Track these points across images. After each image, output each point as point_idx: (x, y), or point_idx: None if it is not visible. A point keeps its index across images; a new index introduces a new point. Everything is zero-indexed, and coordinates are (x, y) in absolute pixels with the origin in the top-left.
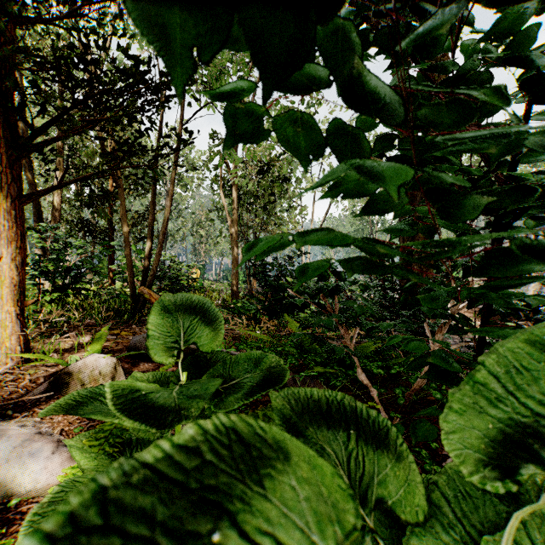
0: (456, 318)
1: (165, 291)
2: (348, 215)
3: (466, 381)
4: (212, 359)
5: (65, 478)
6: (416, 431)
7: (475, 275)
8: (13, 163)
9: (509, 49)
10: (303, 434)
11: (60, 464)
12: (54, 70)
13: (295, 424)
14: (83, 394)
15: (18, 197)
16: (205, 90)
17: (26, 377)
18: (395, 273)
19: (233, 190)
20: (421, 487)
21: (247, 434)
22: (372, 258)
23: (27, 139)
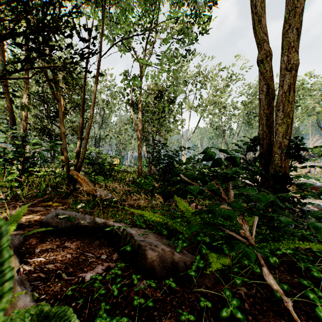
0: None
1: (95, 172)
2: (209, 126)
3: None
4: None
5: None
6: None
7: None
8: None
9: None
10: None
11: None
12: None
13: None
14: None
15: None
16: None
17: None
18: None
19: (139, 108)
20: None
21: None
22: None
23: None
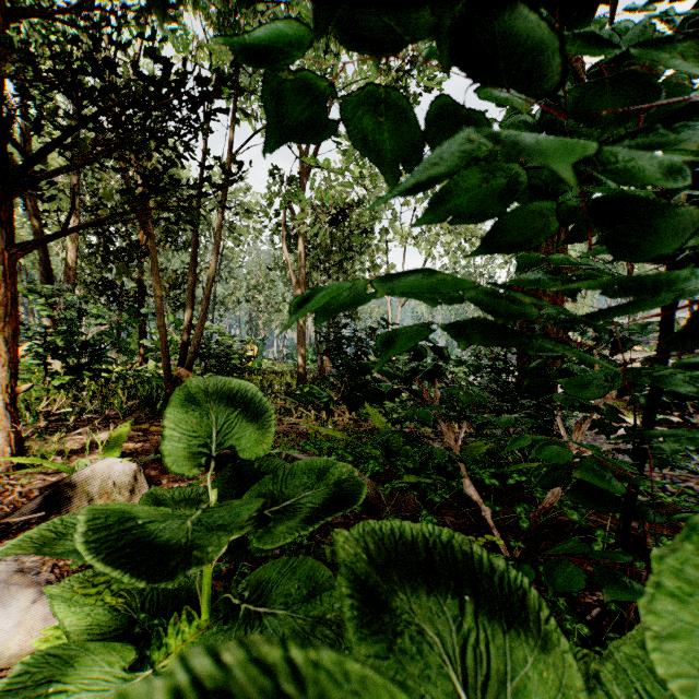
0: (602, 410)
1: (212, 373)
2: None
3: (680, 533)
4: (261, 469)
5: (45, 642)
6: (553, 576)
7: (669, 346)
8: (0, 201)
9: (694, 15)
10: (388, 607)
11: (44, 619)
12: (52, 73)
13: (374, 589)
14: (66, 524)
15: (7, 248)
16: (226, 40)
17: (16, 489)
18: (528, 345)
19: (300, 243)
20: (583, 697)
21: (257, 693)
22: (496, 321)
23: (19, 169)
